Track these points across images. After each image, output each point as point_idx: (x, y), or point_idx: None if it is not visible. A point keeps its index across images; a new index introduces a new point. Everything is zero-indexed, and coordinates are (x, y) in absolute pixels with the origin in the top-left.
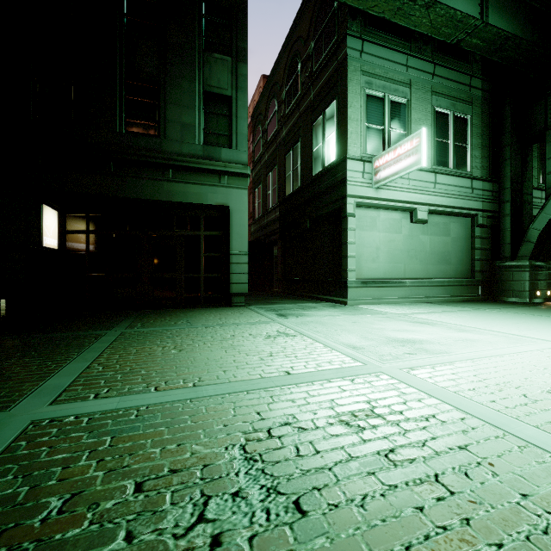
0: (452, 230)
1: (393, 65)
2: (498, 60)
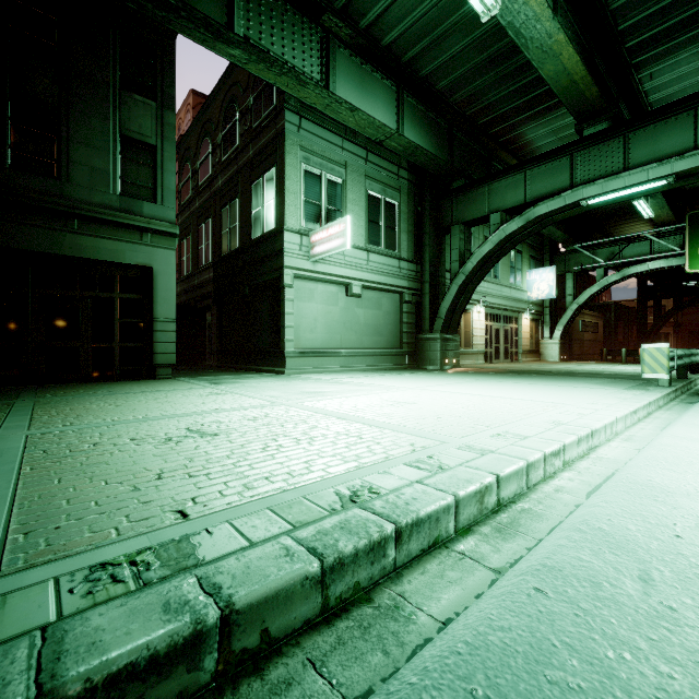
0: (384, 304)
1: (329, 145)
2: (415, 162)
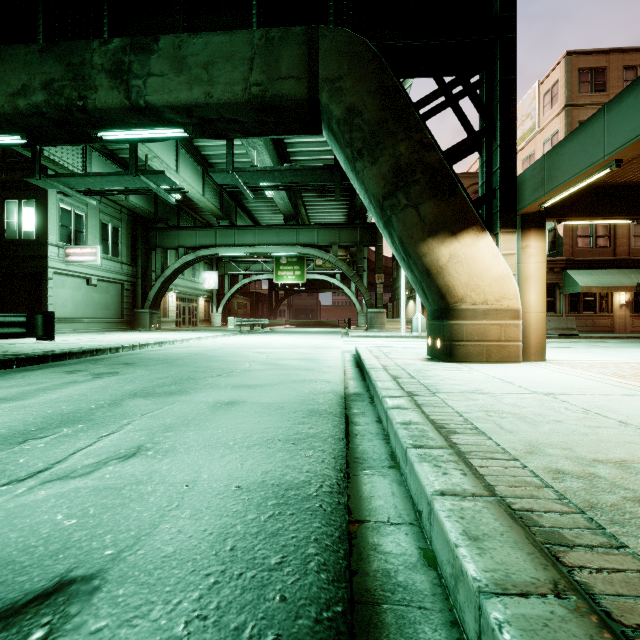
0: (111, 291)
1: None
2: (135, 211)
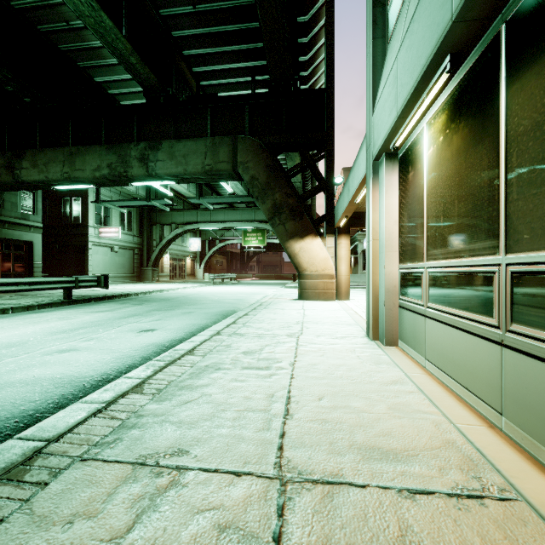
0: (126, 255)
1: (105, 190)
2: None
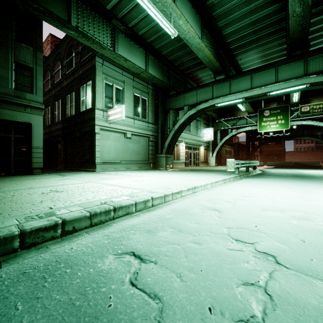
0: (141, 142)
1: (116, 73)
2: (153, 83)
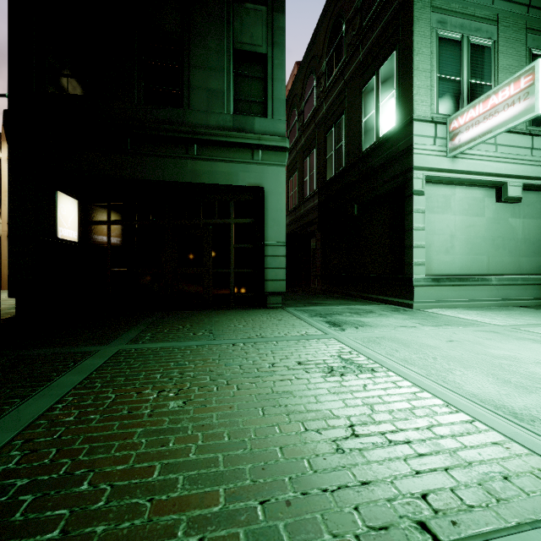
0: None
1: None
2: None
